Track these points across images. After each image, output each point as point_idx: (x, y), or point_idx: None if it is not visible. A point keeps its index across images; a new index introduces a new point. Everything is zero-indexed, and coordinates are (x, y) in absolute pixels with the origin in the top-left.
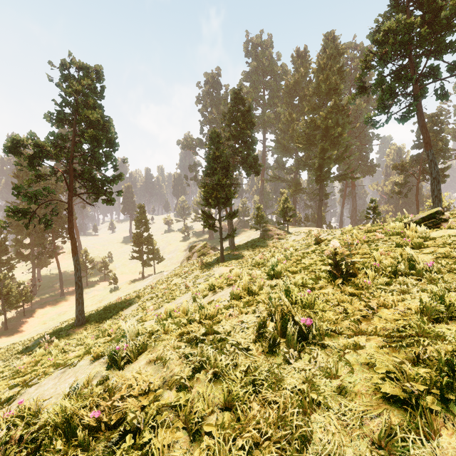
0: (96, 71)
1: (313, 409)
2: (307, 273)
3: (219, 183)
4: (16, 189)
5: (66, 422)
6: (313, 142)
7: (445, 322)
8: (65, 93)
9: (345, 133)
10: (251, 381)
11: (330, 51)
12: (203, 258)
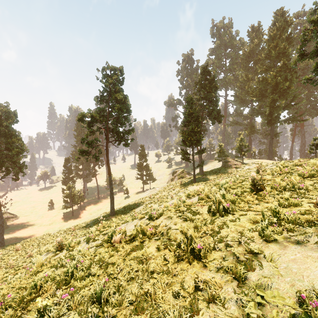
0: (120, 70)
1: (223, 228)
2: (240, 189)
3: (192, 130)
4: (82, 140)
5: (141, 231)
6: (265, 94)
7: (286, 207)
8: (105, 85)
9: (293, 86)
10: (204, 223)
11: (280, 24)
12: (181, 180)
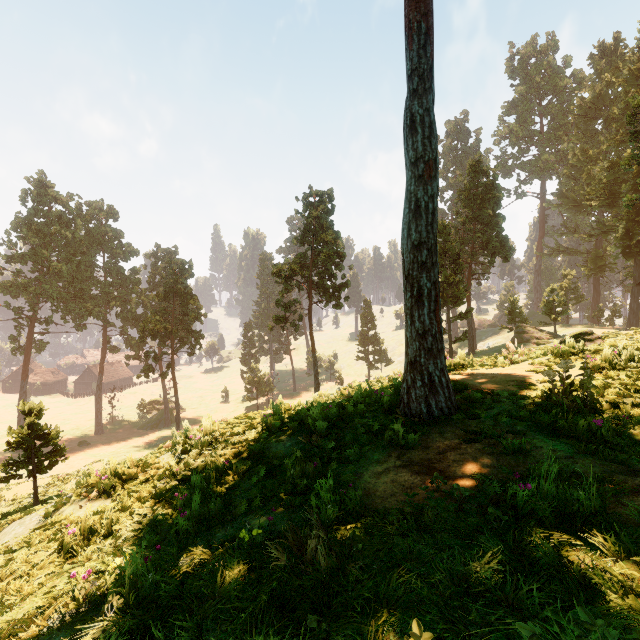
0: (328, 195)
1: None
2: None
3: (447, 280)
4: (277, 301)
5: (340, 392)
6: (620, 193)
7: None
8: (307, 223)
9: None
10: None
11: None
12: None
